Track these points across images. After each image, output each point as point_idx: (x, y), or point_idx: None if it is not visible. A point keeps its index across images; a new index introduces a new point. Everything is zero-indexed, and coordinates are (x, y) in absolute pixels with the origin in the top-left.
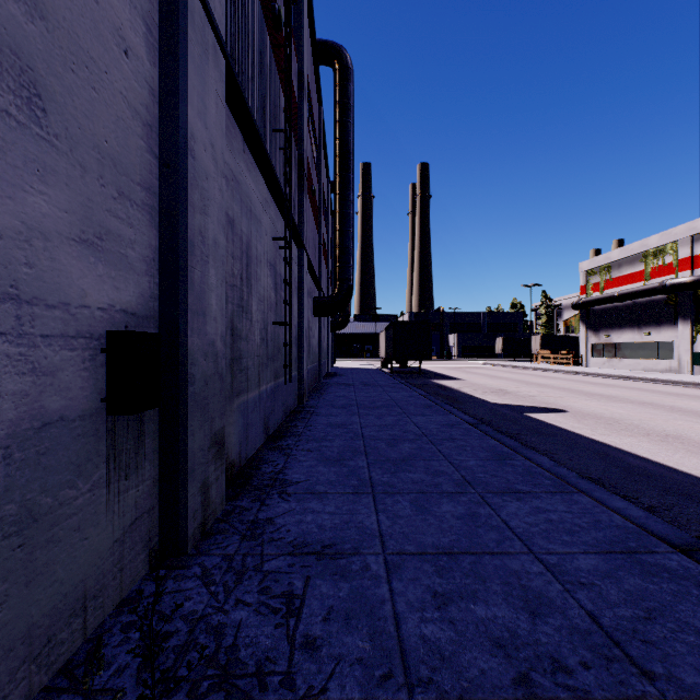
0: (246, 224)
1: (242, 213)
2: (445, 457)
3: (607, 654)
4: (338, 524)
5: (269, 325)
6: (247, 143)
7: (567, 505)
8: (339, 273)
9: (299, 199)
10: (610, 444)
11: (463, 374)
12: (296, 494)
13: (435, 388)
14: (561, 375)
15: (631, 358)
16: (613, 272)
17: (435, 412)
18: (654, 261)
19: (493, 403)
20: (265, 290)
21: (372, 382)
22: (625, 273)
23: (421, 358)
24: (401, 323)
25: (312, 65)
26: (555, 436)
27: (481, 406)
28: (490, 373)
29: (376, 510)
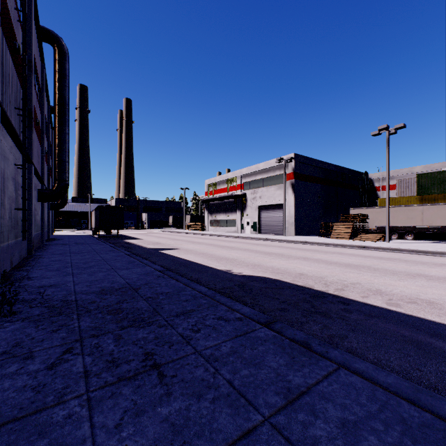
0: (3, 164)
1: (1, 160)
2: (108, 264)
3: (124, 284)
4: (57, 281)
5: (13, 210)
6: (4, 126)
7: (141, 269)
8: (58, 176)
9: (28, 134)
10: (180, 257)
11: (144, 236)
12: (37, 279)
13: (123, 244)
14: (193, 235)
15: (223, 226)
16: (217, 187)
17: (114, 252)
18: (230, 184)
19: (149, 248)
20: (11, 192)
21: (83, 242)
22: (221, 188)
23: (118, 227)
24: (105, 206)
25: (37, 41)
26: (163, 257)
27: (142, 249)
28: (160, 235)
29: (73, 277)
